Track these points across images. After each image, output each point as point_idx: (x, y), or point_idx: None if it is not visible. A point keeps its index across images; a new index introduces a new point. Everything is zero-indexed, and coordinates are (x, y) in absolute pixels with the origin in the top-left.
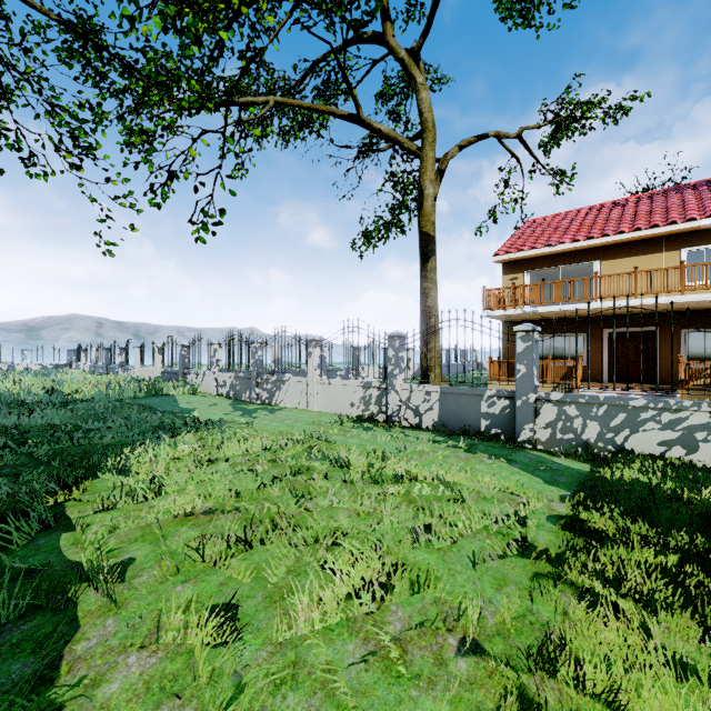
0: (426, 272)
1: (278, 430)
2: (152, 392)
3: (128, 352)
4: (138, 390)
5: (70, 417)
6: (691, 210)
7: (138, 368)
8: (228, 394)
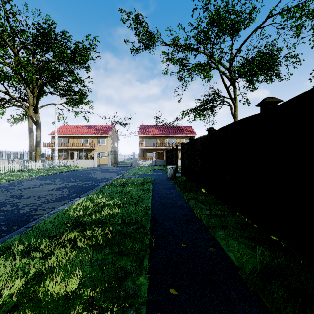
0: (30, 136)
1: None
2: None
3: None
4: None
5: None
6: (81, 132)
7: None
8: None
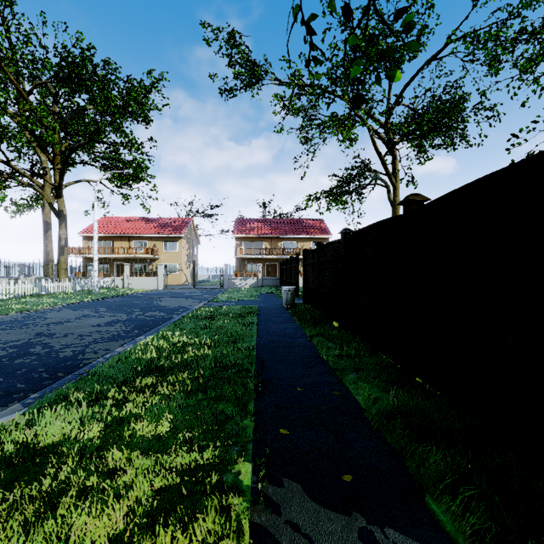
0: (46, 237)
1: None
2: None
3: None
4: None
5: None
6: (135, 230)
7: None
8: None
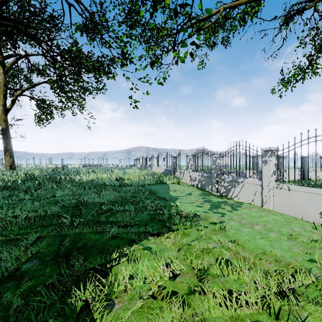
0: None
1: (256, 245)
2: (158, 181)
3: (152, 160)
4: (151, 180)
5: (113, 198)
6: None
7: (155, 167)
8: (197, 186)
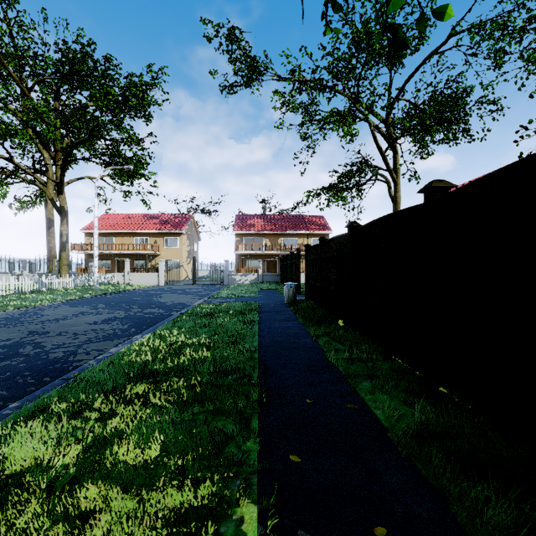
0: (49, 233)
1: None
2: None
3: None
4: None
5: None
6: (137, 227)
7: None
8: None
